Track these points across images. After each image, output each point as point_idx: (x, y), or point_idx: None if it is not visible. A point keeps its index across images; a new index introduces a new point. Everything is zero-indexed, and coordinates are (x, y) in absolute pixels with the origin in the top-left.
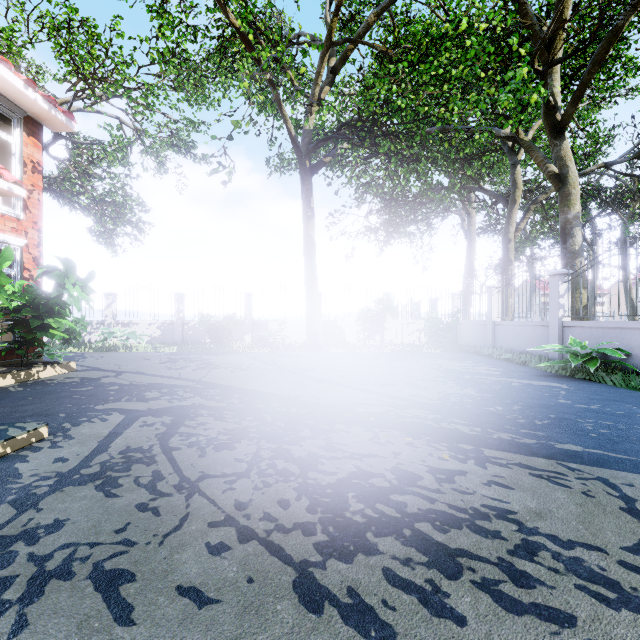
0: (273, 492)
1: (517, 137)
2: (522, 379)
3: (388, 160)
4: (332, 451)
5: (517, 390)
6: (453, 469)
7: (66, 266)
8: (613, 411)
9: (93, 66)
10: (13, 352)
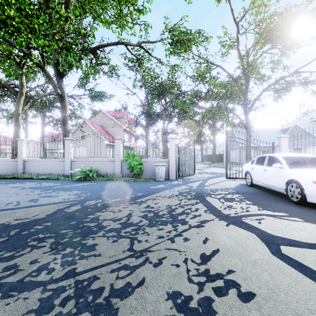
0: (152, 231)
1: (43, 67)
2: (76, 184)
3: None
4: (121, 219)
5: (88, 187)
6: (146, 206)
7: None
8: (121, 186)
9: None
10: None
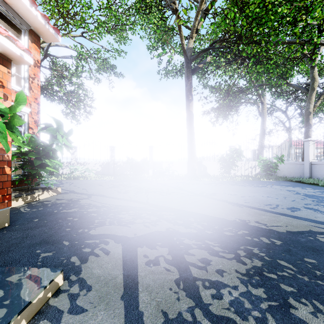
0: None
1: None
2: None
3: (248, 60)
4: None
5: None
6: None
7: (57, 124)
8: None
9: (67, 10)
10: (22, 181)
